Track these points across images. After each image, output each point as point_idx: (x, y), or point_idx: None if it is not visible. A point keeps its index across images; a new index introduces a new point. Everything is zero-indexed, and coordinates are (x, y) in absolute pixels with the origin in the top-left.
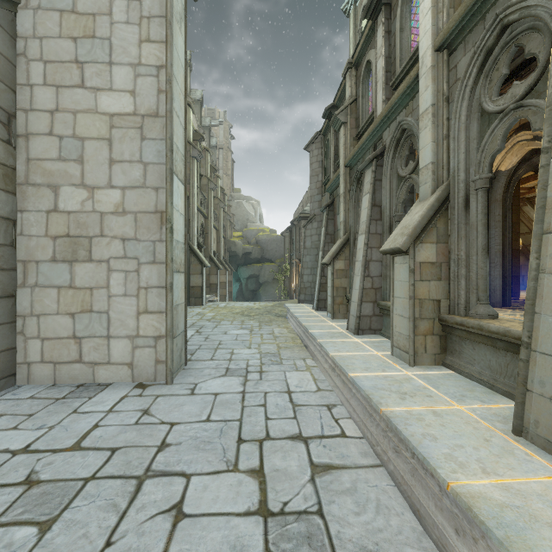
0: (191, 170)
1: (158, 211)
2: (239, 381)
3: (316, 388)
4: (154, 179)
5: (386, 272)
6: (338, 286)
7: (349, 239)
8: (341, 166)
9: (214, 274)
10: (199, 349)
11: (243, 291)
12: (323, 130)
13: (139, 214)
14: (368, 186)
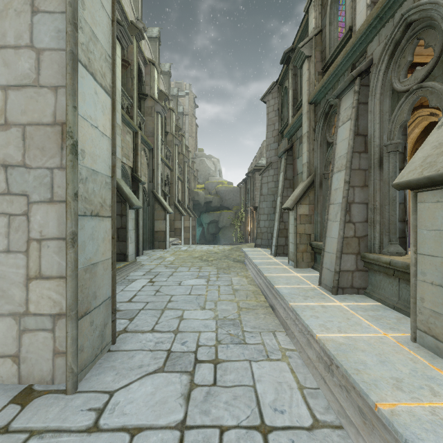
0: (155, 124)
1: (57, 123)
2: (180, 388)
3: (310, 417)
4: (52, 74)
5: (374, 216)
6: (301, 233)
7: (314, 181)
8: (303, 104)
9: (178, 220)
10: (143, 310)
11: (205, 234)
12: (279, 79)
13: (28, 127)
14: (348, 112)
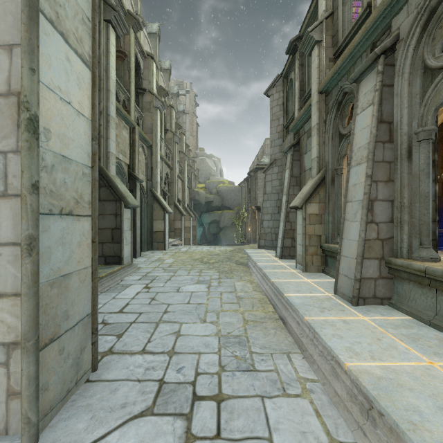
0: (153, 120)
1: (12, 92)
2: (172, 442)
3: None
4: (6, 29)
5: (401, 215)
6: (311, 234)
7: (325, 178)
8: (313, 94)
9: (178, 220)
10: (134, 324)
11: (206, 234)
12: (284, 72)
13: None
14: (369, 97)
